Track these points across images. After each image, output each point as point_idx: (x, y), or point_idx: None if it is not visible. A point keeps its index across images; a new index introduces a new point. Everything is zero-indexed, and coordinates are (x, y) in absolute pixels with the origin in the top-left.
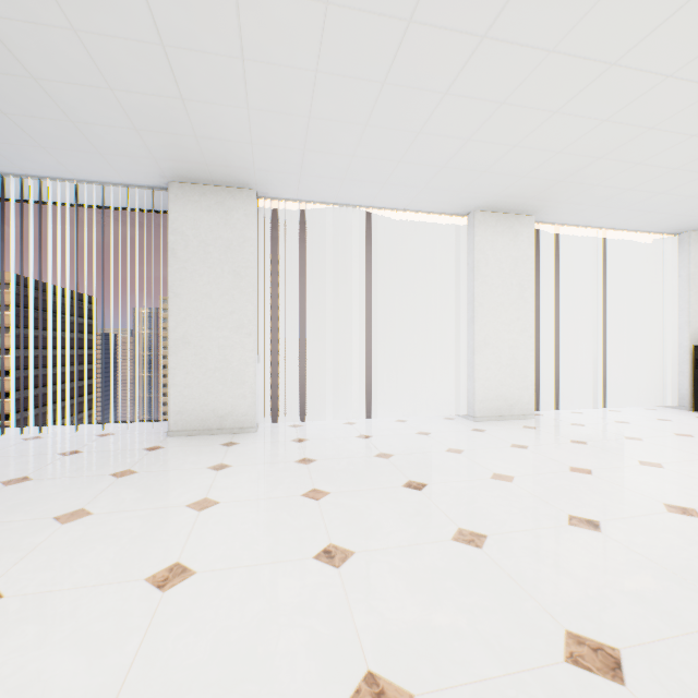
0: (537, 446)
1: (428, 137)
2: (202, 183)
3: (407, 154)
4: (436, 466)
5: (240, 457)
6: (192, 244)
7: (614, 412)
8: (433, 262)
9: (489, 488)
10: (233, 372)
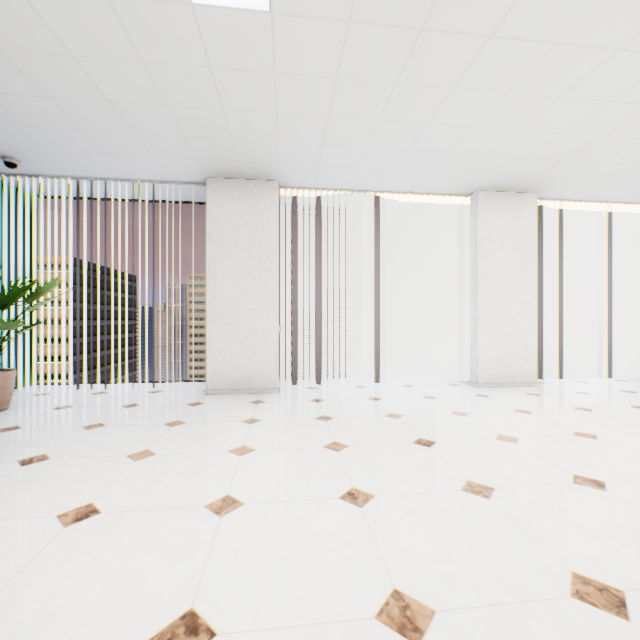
0: (540, 412)
1: (434, 128)
2: (233, 178)
3: (415, 143)
4: (443, 426)
5: (268, 413)
6: (225, 230)
7: (620, 382)
8: (437, 239)
9: (494, 447)
10: (259, 340)
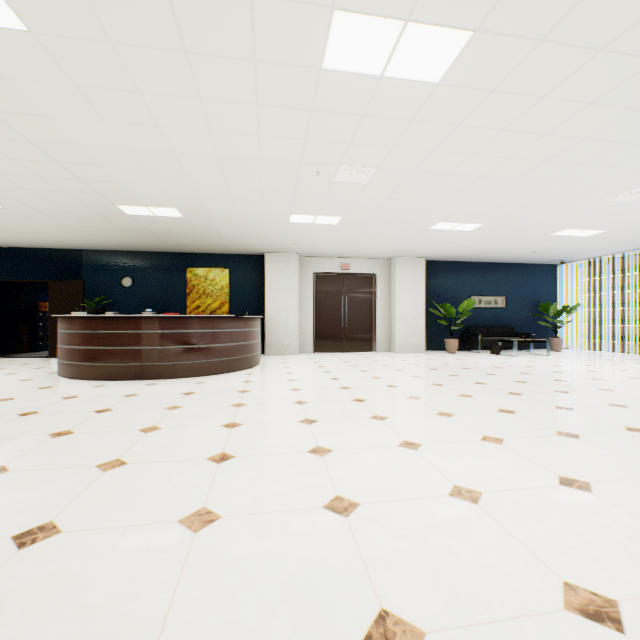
0: None
1: None
2: None
3: None
4: None
5: None
6: None
7: None
8: None
9: None
10: None
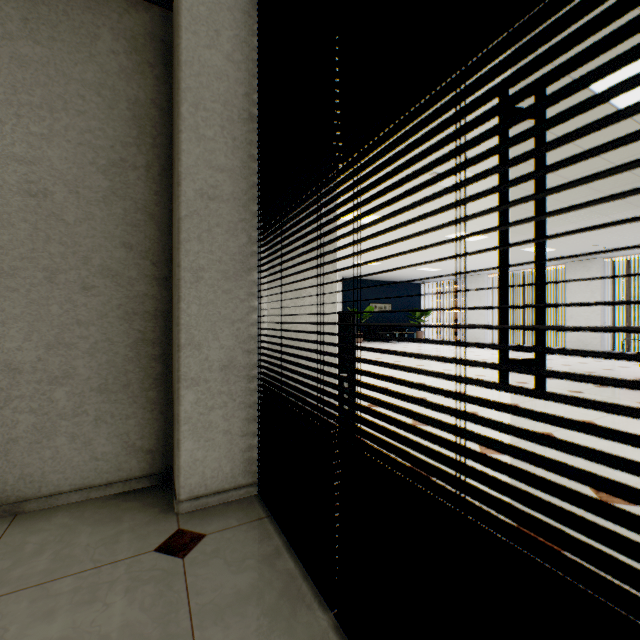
0: None
1: None
2: (471, 276)
3: None
4: None
5: None
6: (469, 292)
7: None
8: None
9: None
10: None
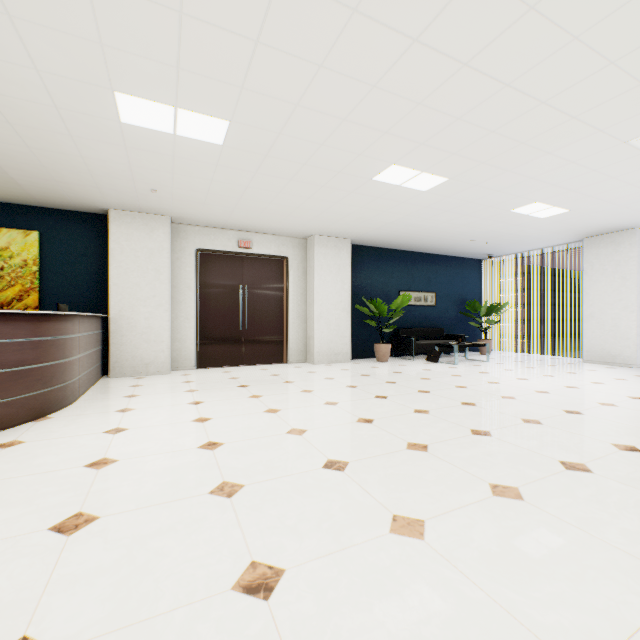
0: None
1: None
2: (600, 234)
3: None
4: None
5: (606, 370)
6: (594, 267)
7: None
8: None
9: None
10: (620, 333)
